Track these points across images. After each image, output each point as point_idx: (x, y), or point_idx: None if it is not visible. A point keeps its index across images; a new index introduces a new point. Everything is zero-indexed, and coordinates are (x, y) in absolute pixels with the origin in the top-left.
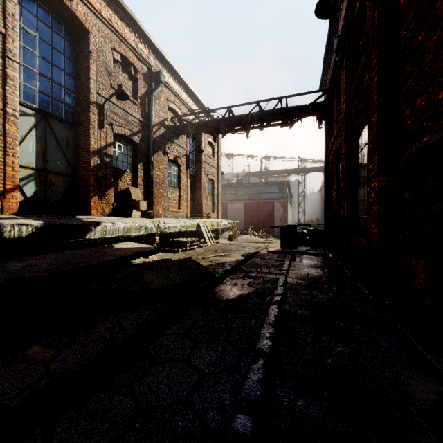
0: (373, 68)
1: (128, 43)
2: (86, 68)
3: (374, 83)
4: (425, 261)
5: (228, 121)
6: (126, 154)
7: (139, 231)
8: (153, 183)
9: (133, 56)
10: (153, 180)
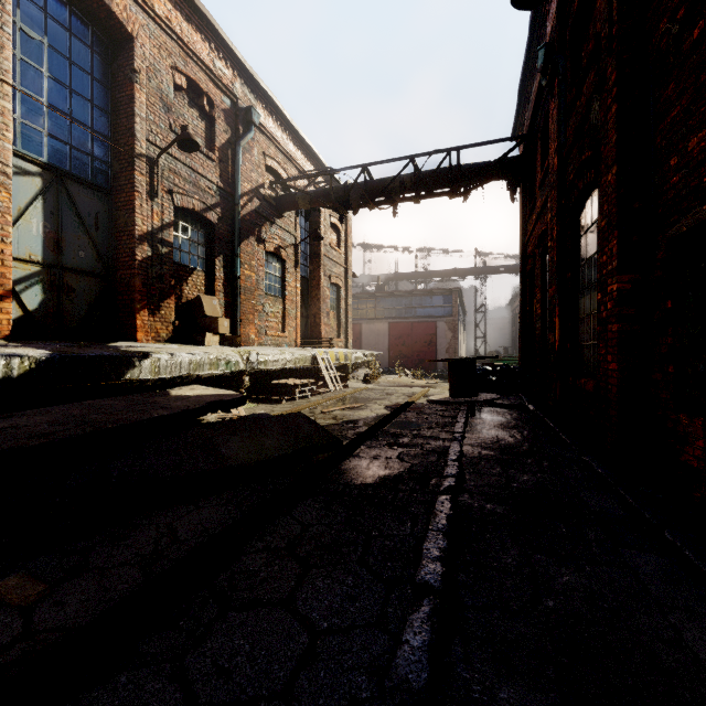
0: (609, 92)
1: (199, 58)
2: (129, 97)
3: (610, 116)
4: (705, 418)
5: (364, 188)
6: (195, 241)
7: (216, 368)
8: (240, 289)
9: (208, 81)
10: (240, 284)
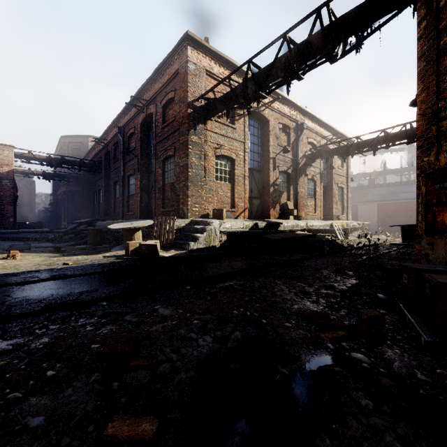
0: None
1: (286, 115)
2: (268, 140)
3: None
4: None
5: (356, 146)
6: (284, 181)
7: (297, 227)
8: (299, 197)
9: (288, 120)
10: (299, 195)
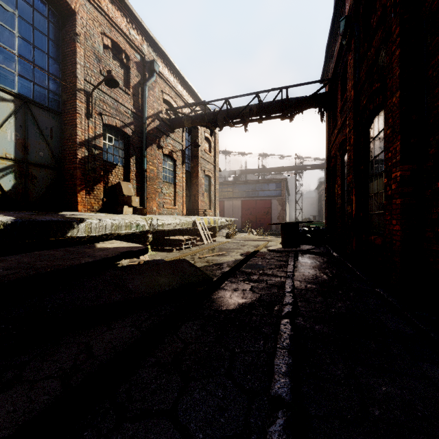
0: (394, 41)
1: (119, 28)
2: (73, 52)
3: (395, 58)
4: None
5: (226, 113)
6: (117, 146)
7: (129, 228)
8: (146, 178)
9: (125, 43)
10: (146, 175)
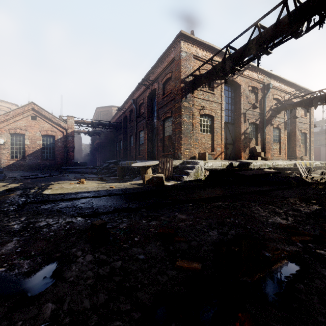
0: None
1: (254, 79)
2: (239, 100)
3: None
4: None
5: (319, 98)
6: (252, 130)
7: (265, 166)
8: (265, 142)
9: (256, 83)
10: (265, 141)
